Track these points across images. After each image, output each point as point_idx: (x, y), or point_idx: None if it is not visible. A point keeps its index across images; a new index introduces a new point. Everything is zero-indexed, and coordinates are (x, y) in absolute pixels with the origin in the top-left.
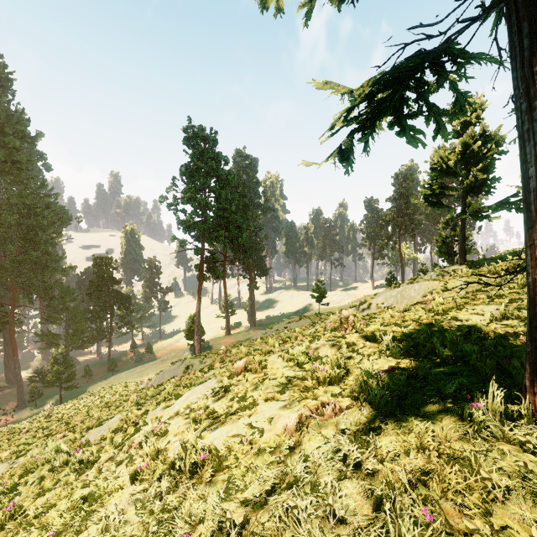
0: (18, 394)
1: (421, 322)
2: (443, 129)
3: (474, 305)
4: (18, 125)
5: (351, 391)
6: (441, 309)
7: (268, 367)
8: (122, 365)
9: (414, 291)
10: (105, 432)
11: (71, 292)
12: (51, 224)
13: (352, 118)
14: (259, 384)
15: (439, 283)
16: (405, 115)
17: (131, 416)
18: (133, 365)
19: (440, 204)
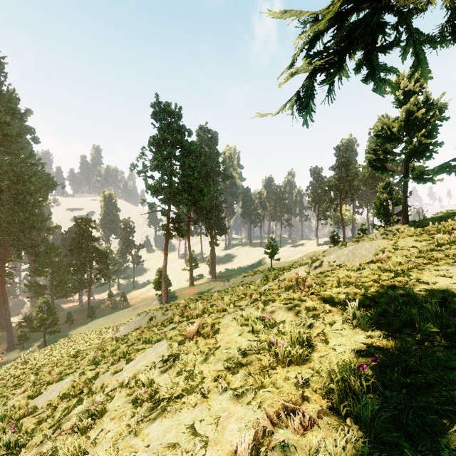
0: (8, 338)
1: (383, 284)
2: (423, 64)
3: (436, 266)
4: (9, 103)
5: (323, 387)
6: (401, 269)
7: (222, 331)
8: (100, 312)
9: (365, 250)
10: (56, 394)
11: (56, 248)
12: (38, 189)
13: (316, 53)
14: (210, 355)
15: (389, 241)
16: (378, 49)
17: (78, 382)
18: (110, 312)
19: (383, 168)
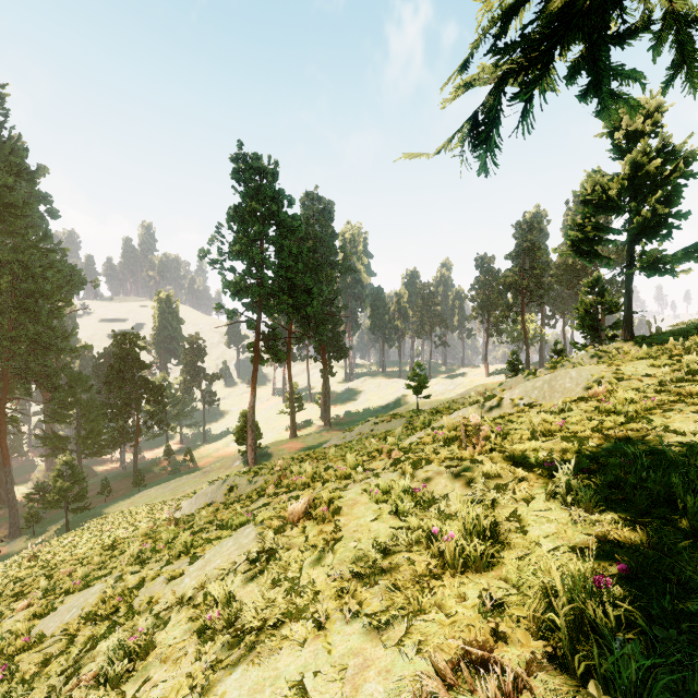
0: (11, 518)
1: (608, 435)
2: (689, 62)
3: (692, 405)
4: (12, 156)
5: (533, 618)
6: (634, 411)
7: (345, 511)
8: (153, 477)
9: (569, 380)
10: (77, 612)
11: (84, 380)
12: (57, 289)
13: (507, 46)
14: (327, 552)
15: (608, 367)
16: (612, 37)
17: (111, 594)
18: (167, 478)
19: (594, 254)
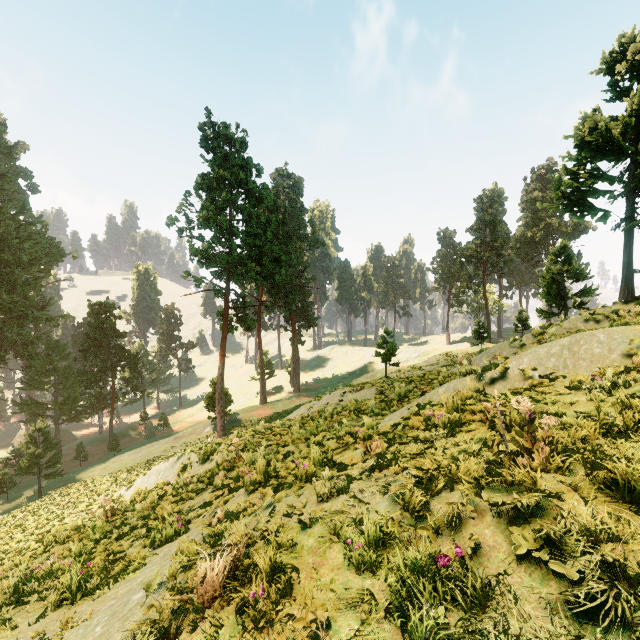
0: None
1: None
2: None
3: None
4: None
5: None
6: None
7: (299, 588)
8: (129, 442)
9: (598, 345)
10: None
11: (61, 348)
12: (36, 260)
13: None
14: None
15: None
16: None
17: None
18: (142, 442)
19: (587, 206)
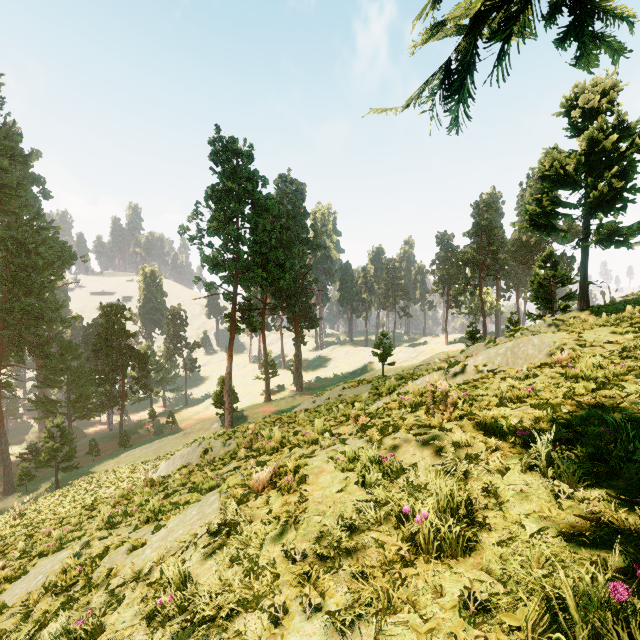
0: (5, 476)
1: (581, 402)
2: None
3: None
4: (7, 140)
5: (533, 634)
6: (604, 377)
7: (311, 480)
8: (138, 438)
9: (532, 347)
10: (43, 579)
11: (74, 348)
12: (49, 264)
13: None
14: (290, 526)
15: (570, 334)
16: None
17: (72, 564)
18: (151, 438)
19: (551, 227)
